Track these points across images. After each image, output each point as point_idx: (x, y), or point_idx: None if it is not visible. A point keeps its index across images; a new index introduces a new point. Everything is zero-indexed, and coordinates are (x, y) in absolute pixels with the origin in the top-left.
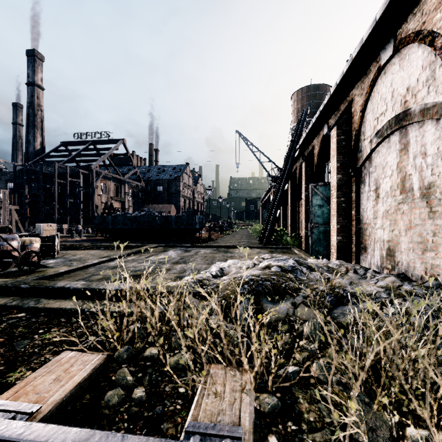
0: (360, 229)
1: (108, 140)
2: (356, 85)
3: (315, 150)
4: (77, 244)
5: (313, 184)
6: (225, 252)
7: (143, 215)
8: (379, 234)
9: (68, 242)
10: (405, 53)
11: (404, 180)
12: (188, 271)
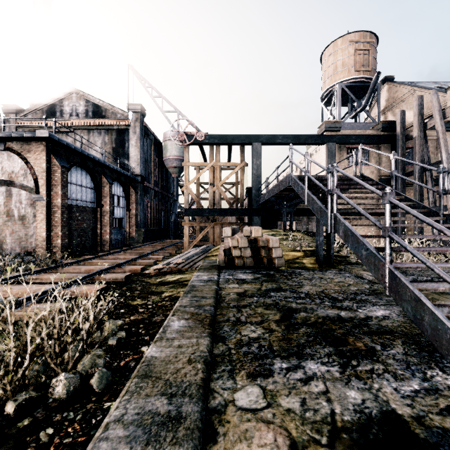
0: None
1: None
2: None
3: None
4: None
5: None
6: None
7: None
8: None
9: None
10: (11, 155)
11: (9, 211)
12: None
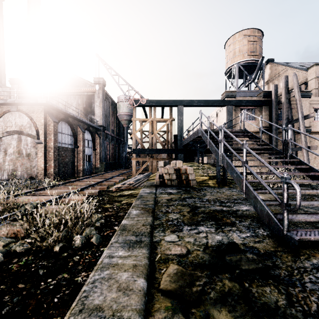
0: None
1: None
2: None
3: None
4: None
5: None
6: None
7: None
8: (7, 167)
9: None
10: (21, 114)
11: (20, 150)
12: None
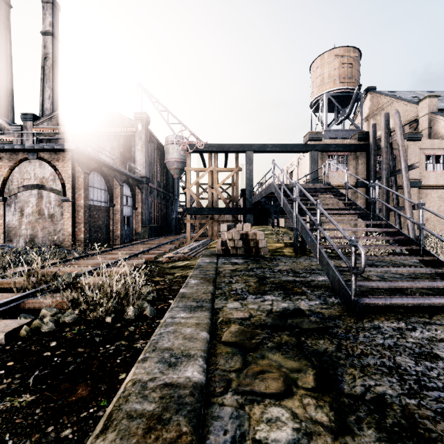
0: (7, 230)
1: None
2: (5, 152)
3: None
4: None
5: None
6: None
7: None
8: (24, 232)
9: None
10: (42, 163)
11: (40, 210)
12: None
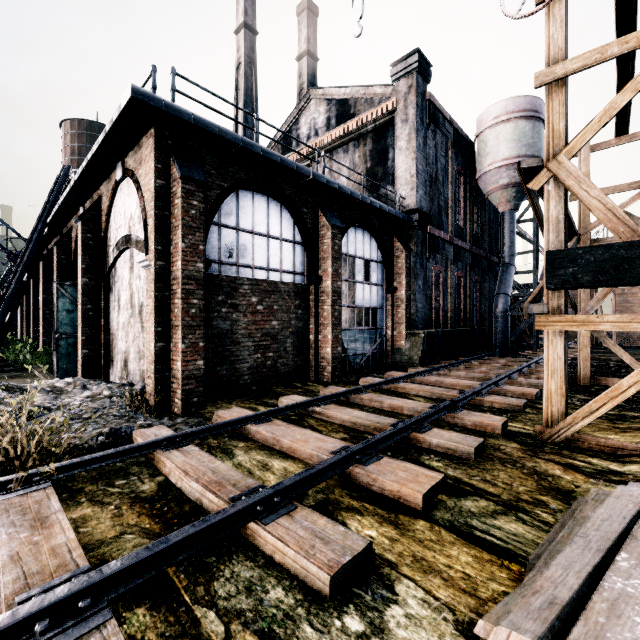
0: (110, 340)
1: None
2: (104, 183)
3: (73, 234)
4: None
5: (60, 282)
6: None
7: None
8: (120, 345)
9: None
10: (130, 183)
11: (132, 296)
12: None
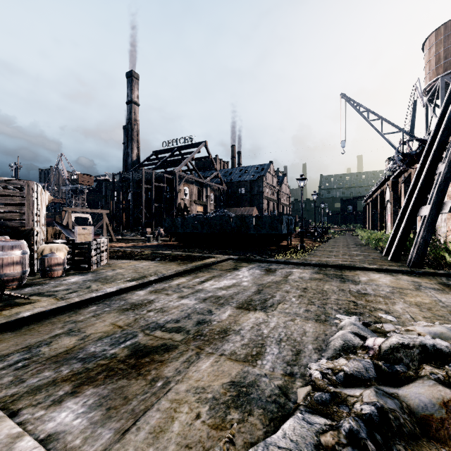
0: None
1: (191, 144)
2: None
3: None
4: (139, 250)
5: None
6: (340, 279)
7: (214, 217)
8: None
9: (135, 247)
10: None
11: None
12: (269, 352)
